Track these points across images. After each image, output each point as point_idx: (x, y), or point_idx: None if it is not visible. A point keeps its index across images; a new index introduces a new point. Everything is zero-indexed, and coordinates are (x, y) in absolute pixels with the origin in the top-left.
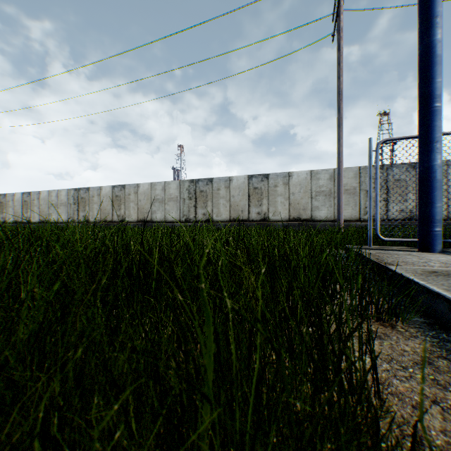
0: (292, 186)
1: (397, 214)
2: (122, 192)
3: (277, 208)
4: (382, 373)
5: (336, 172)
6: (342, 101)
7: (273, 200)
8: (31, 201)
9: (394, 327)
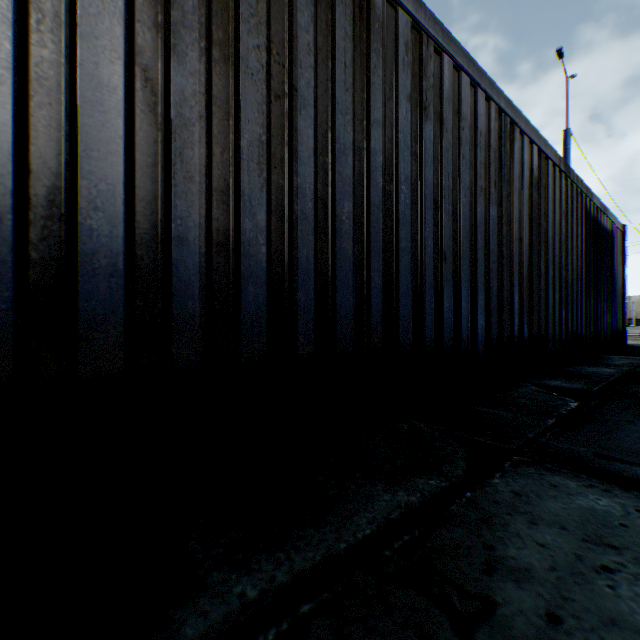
0: (629, 303)
1: None
2: None
3: None
4: None
5: None
6: None
7: None
8: None
9: None
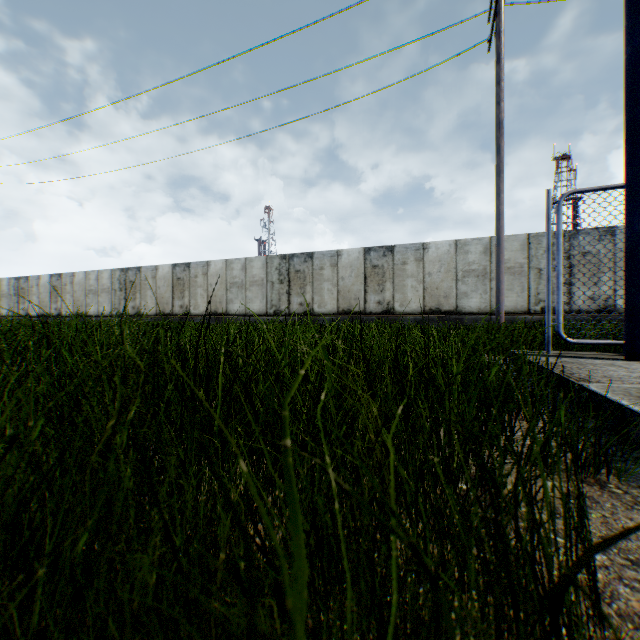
0: (428, 263)
1: (585, 303)
2: (186, 273)
3: (406, 295)
4: (597, 573)
5: (493, 242)
6: (502, 138)
7: (400, 283)
8: (62, 287)
9: (605, 485)
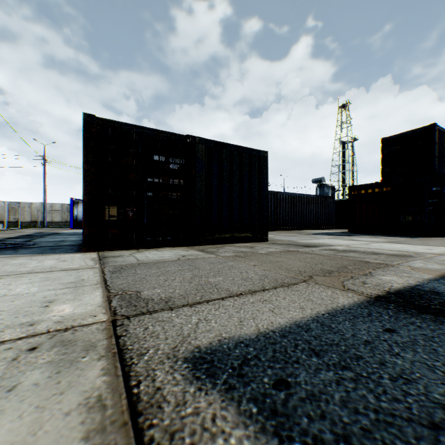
0: (33, 208)
1: None
2: None
3: (26, 216)
4: None
5: (53, 204)
6: None
7: (23, 213)
8: None
9: None
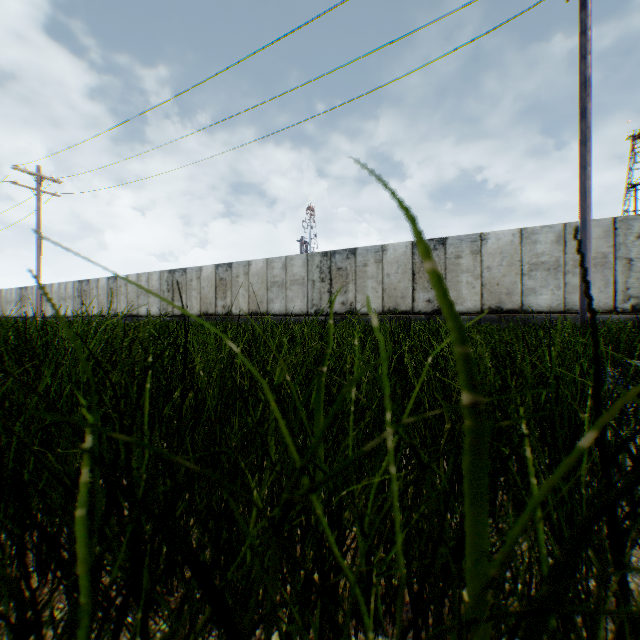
0: (486, 256)
1: None
2: (228, 274)
3: (460, 292)
4: None
5: (568, 229)
6: (589, 99)
7: (453, 280)
8: (117, 289)
9: None
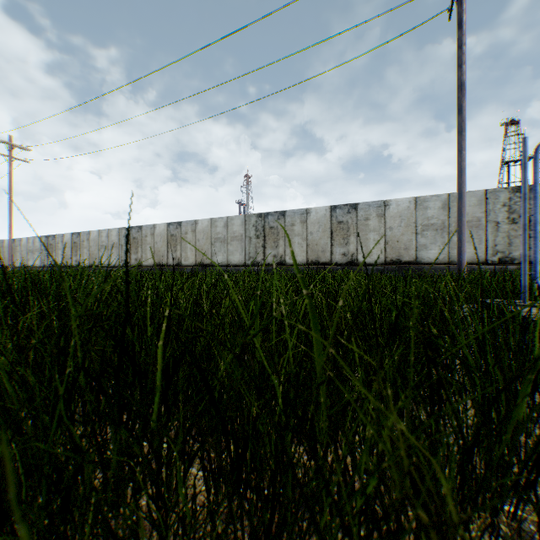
0: (389, 218)
1: None
2: (178, 231)
3: (368, 247)
4: None
5: (451, 198)
6: (464, 98)
7: (363, 237)
8: (80, 243)
9: None
